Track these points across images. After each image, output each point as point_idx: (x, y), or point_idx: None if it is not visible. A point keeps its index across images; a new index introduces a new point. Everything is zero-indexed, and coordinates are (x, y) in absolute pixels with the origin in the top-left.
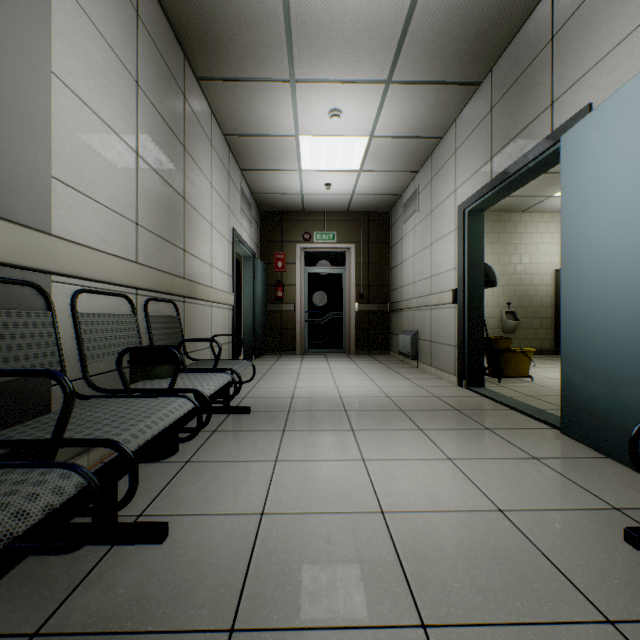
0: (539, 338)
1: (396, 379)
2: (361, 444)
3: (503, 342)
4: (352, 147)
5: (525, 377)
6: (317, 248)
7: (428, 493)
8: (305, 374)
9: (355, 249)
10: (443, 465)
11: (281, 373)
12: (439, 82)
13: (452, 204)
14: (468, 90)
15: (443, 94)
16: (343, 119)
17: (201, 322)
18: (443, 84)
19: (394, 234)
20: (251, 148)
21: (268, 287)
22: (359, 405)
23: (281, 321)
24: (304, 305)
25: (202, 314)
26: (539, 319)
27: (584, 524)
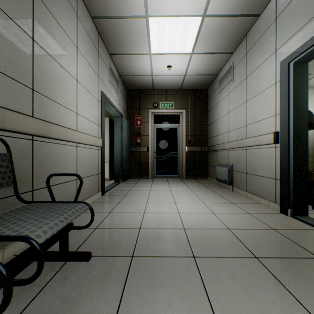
0: None
1: (223, 203)
2: None
3: None
4: (188, 28)
5: None
6: (162, 112)
7: None
8: (153, 197)
9: (185, 113)
10: None
11: (136, 195)
12: None
13: (272, 63)
14: None
15: None
16: None
17: (62, 159)
18: None
19: (211, 102)
20: (114, 32)
21: (131, 137)
22: (206, 245)
23: (139, 158)
24: (154, 148)
25: (64, 152)
26: None
27: None
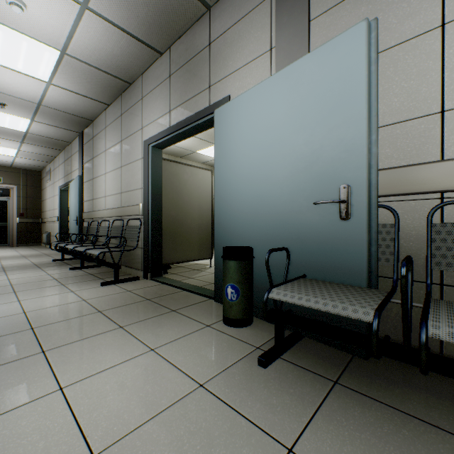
0: None
1: (33, 251)
2: (2, 261)
3: None
4: (9, 150)
5: None
6: None
7: (17, 263)
8: None
9: (17, 188)
10: (26, 261)
11: None
12: (46, 147)
13: (59, 184)
14: (59, 150)
15: (49, 149)
16: (2, 144)
17: None
18: (48, 147)
19: (44, 184)
20: None
21: None
22: (6, 257)
23: None
24: None
25: None
26: None
27: (48, 261)
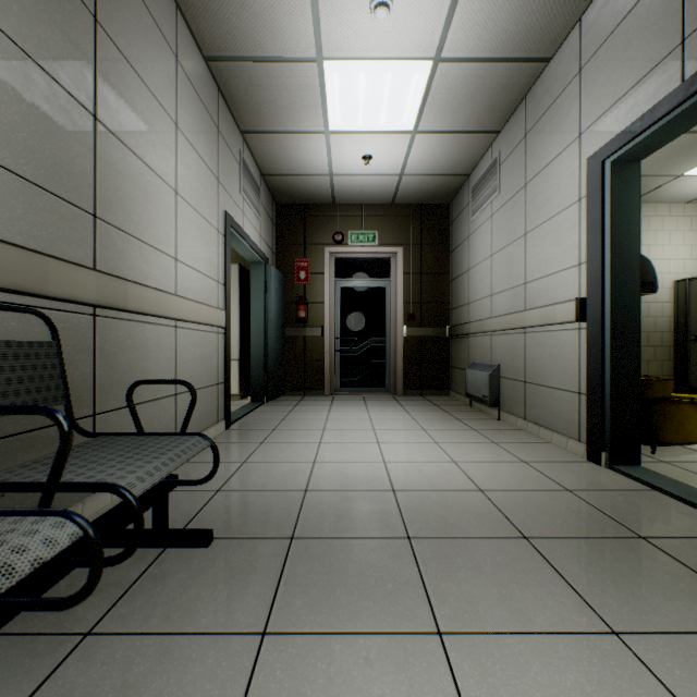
0: (652, 373)
1: (477, 443)
2: None
3: (661, 386)
4: (405, 83)
5: (694, 444)
6: (352, 253)
7: None
8: (333, 431)
9: (403, 254)
10: None
11: (297, 429)
12: None
13: (572, 159)
14: None
15: None
16: (394, 18)
17: (148, 353)
18: None
19: (456, 232)
20: (251, 88)
21: (287, 305)
22: (433, 518)
23: (304, 350)
24: (335, 329)
25: (151, 339)
26: (652, 348)
27: None
